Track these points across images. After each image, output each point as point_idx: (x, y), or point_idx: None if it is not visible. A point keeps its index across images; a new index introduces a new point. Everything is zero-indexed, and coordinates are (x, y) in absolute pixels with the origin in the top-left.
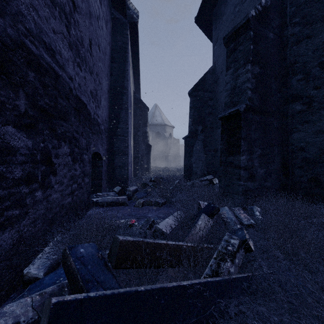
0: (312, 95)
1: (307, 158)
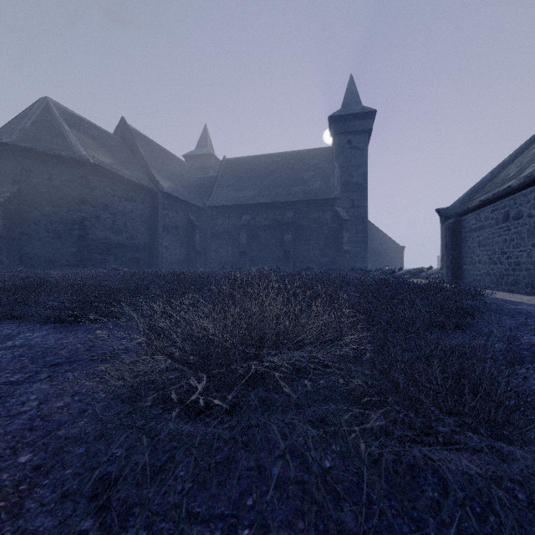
0: (32, 234)
1: (30, 257)
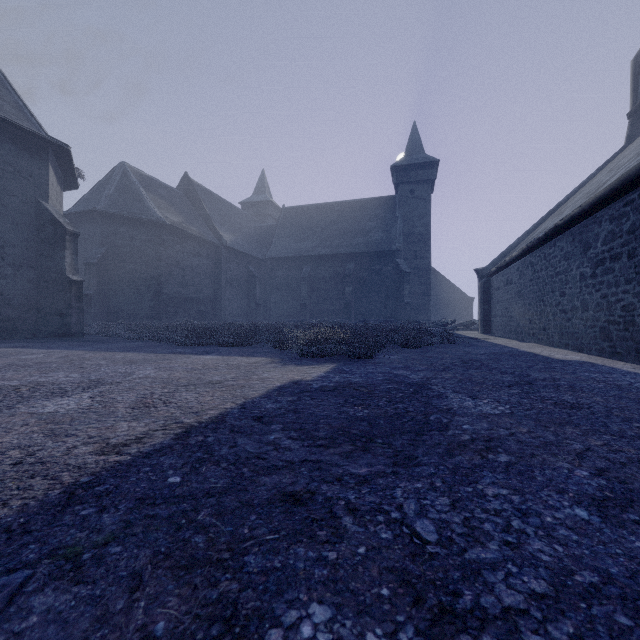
0: (117, 290)
1: (115, 311)
